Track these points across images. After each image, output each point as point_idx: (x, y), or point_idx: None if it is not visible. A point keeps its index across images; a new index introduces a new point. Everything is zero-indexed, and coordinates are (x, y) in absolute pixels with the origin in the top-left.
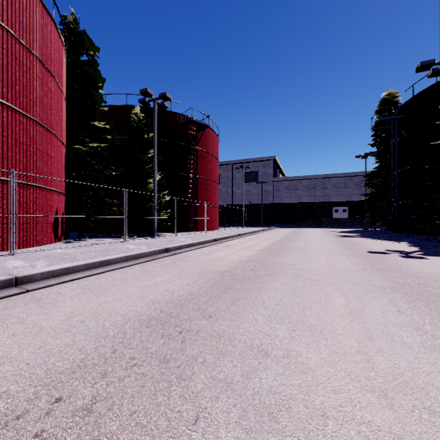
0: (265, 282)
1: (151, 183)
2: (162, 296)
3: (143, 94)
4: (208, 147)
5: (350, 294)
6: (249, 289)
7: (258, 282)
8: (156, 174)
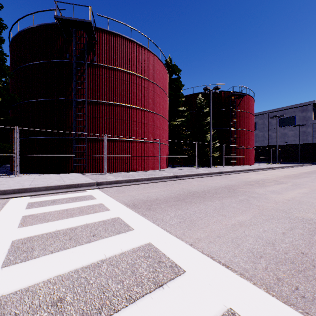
0: (271, 185)
1: (207, 136)
2: (224, 184)
3: (204, 90)
4: (245, 108)
5: (315, 191)
6: (261, 186)
7: (267, 185)
8: (211, 132)
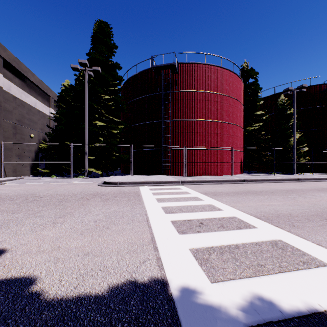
0: None
1: (292, 140)
2: (289, 188)
3: (285, 91)
4: None
5: None
6: None
7: None
8: (295, 136)
